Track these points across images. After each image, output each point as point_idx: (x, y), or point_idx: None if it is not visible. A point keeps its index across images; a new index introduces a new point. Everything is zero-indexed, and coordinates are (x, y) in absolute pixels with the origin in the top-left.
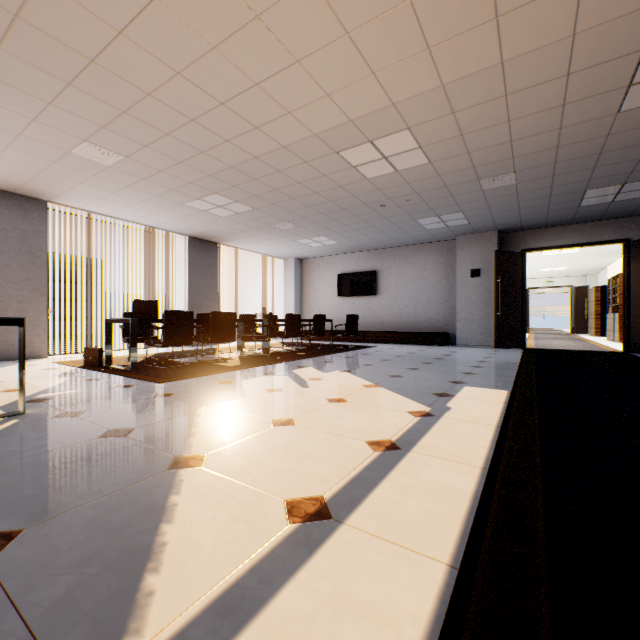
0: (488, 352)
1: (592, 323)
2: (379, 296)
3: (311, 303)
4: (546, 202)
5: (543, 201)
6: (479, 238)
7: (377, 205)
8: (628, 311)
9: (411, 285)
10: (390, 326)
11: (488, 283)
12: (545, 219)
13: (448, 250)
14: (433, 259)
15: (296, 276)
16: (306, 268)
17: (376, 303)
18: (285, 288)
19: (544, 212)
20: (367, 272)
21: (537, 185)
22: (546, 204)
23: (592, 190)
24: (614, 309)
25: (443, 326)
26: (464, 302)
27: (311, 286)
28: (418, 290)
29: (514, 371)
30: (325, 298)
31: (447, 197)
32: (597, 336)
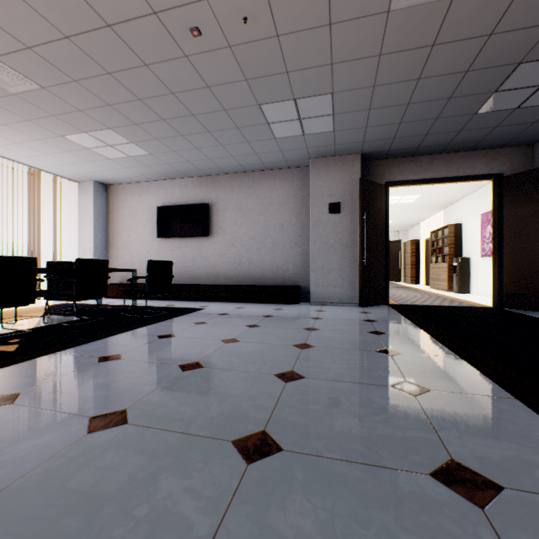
0: (361, 316)
1: (409, 272)
2: (213, 237)
3: (121, 246)
4: (451, 90)
5: (449, 86)
6: (339, 163)
7: (183, 26)
8: (501, 259)
9: (254, 224)
10: (227, 277)
11: (350, 221)
12: (423, 137)
13: (300, 179)
14: (281, 190)
15: (97, 207)
16: (114, 197)
17: (209, 247)
18: (80, 224)
19: (432, 119)
20: (197, 205)
21: (477, 20)
22: (447, 96)
23: (526, 66)
24: (441, 259)
25: (293, 277)
26: (321, 246)
27: (121, 222)
28: (263, 230)
29: (537, 417)
30: (140, 239)
31: (321, 27)
32: (412, 284)
